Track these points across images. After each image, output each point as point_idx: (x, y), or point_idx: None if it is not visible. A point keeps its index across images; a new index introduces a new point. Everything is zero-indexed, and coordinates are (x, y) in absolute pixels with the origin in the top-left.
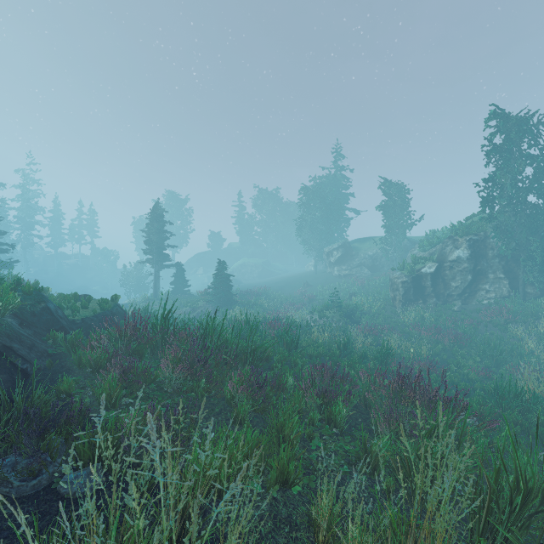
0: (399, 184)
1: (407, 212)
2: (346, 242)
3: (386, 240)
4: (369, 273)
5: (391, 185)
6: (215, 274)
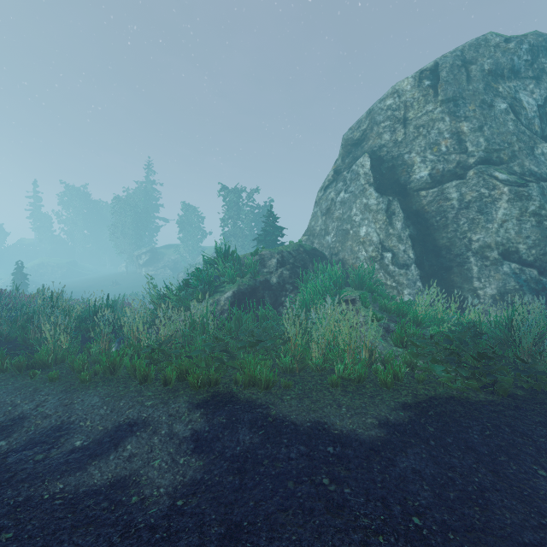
0: (193, 208)
1: (199, 228)
2: (153, 248)
3: (184, 249)
4: (171, 273)
5: (188, 208)
6: (12, 273)
